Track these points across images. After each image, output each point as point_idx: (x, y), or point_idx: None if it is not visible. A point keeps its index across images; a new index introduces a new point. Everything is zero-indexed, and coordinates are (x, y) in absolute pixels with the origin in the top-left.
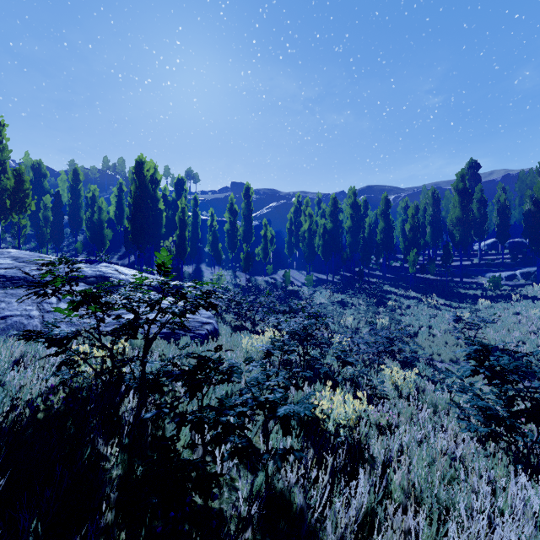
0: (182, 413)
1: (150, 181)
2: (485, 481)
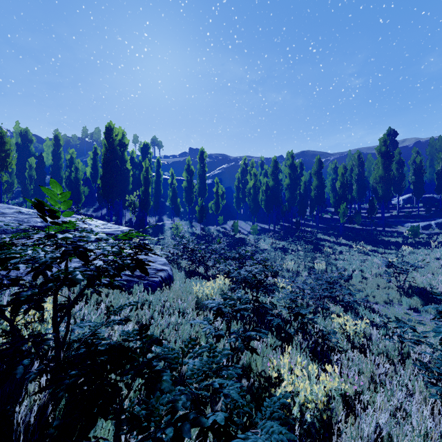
0: None
1: (119, 145)
2: None
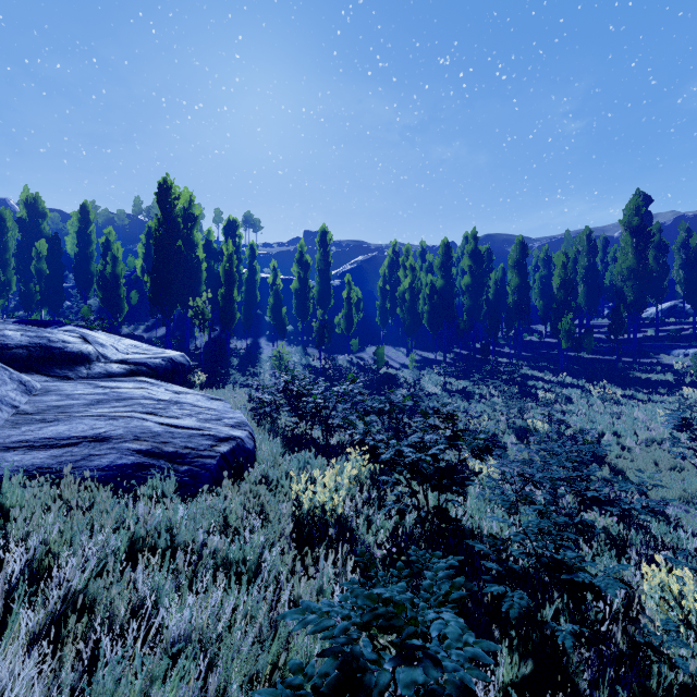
0: None
1: (184, 218)
2: None
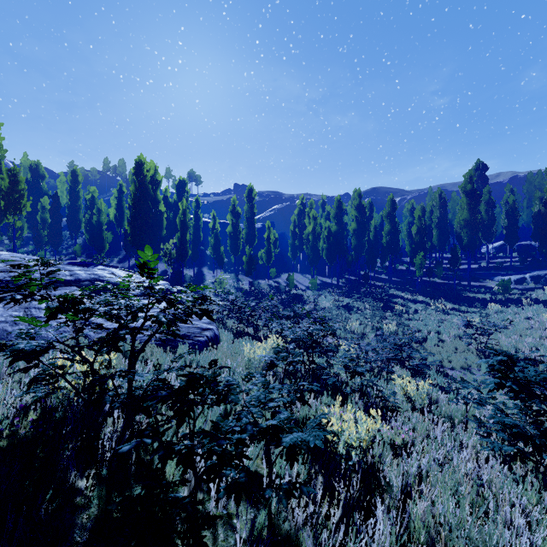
0: (168, 443)
1: (150, 183)
2: (518, 512)
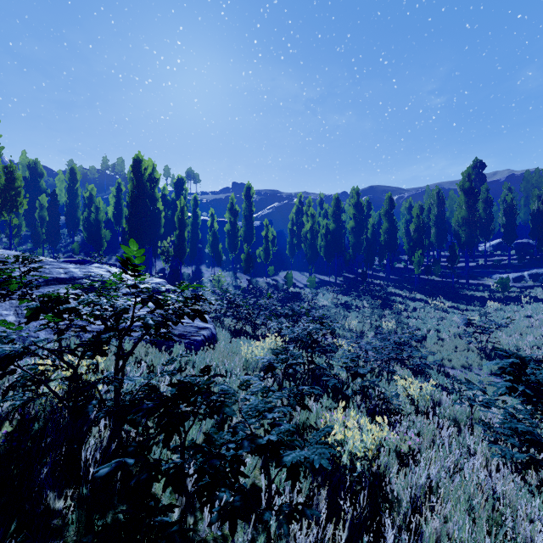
0: (153, 463)
1: (148, 180)
2: (537, 529)
